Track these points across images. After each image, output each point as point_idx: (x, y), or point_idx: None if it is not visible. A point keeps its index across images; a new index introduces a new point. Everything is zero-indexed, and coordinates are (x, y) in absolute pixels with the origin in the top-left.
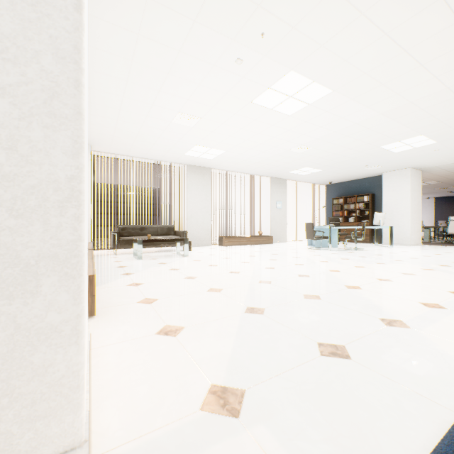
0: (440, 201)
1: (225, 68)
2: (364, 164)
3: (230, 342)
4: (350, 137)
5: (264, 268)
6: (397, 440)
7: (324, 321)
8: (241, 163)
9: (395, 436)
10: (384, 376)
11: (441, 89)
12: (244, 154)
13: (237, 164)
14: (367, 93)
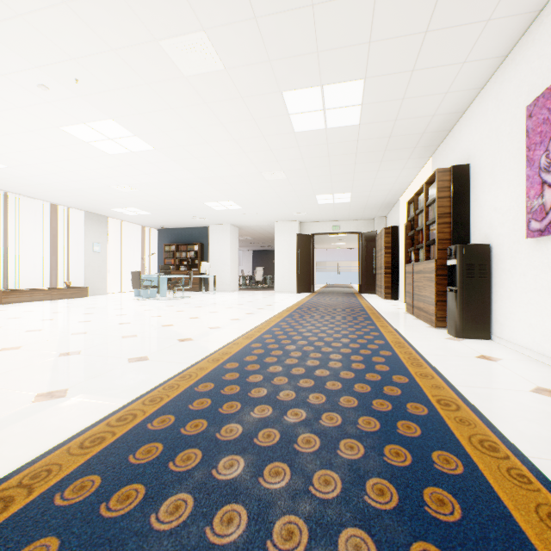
0: (256, 253)
1: (22, 85)
2: (193, 215)
3: (48, 374)
4: (176, 190)
5: (78, 322)
6: (161, 377)
7: (137, 348)
8: (36, 186)
9: (161, 376)
10: (166, 361)
11: (236, 174)
12: (42, 177)
13: (29, 186)
14: (186, 160)
